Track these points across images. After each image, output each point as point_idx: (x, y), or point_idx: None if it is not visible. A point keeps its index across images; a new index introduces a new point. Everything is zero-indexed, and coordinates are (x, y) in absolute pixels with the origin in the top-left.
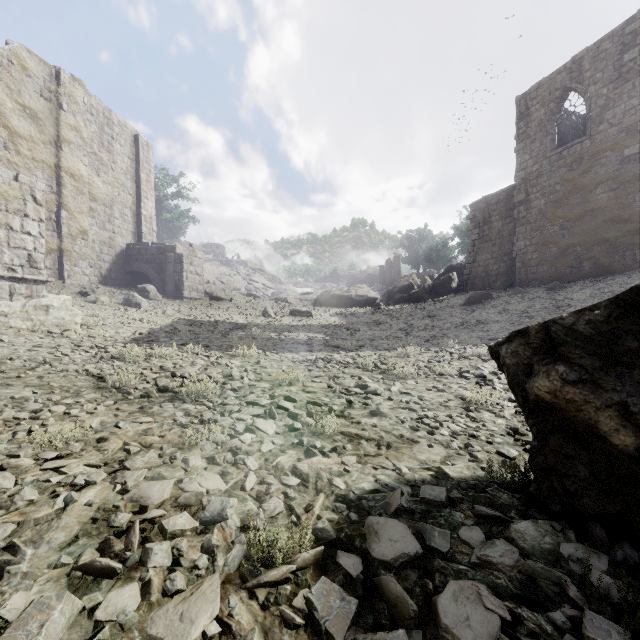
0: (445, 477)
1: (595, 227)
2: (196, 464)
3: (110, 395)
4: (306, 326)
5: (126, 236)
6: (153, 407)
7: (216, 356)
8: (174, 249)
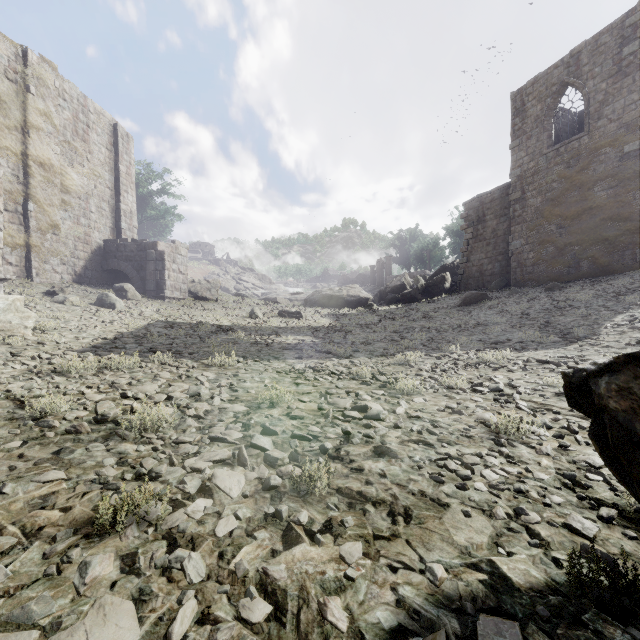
0: (505, 586)
1: (593, 226)
2: (100, 574)
3: (22, 431)
4: (295, 328)
5: (104, 232)
6: (76, 450)
7: (187, 366)
8: (155, 246)
